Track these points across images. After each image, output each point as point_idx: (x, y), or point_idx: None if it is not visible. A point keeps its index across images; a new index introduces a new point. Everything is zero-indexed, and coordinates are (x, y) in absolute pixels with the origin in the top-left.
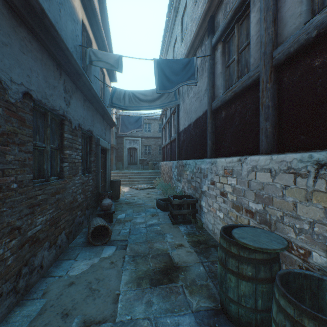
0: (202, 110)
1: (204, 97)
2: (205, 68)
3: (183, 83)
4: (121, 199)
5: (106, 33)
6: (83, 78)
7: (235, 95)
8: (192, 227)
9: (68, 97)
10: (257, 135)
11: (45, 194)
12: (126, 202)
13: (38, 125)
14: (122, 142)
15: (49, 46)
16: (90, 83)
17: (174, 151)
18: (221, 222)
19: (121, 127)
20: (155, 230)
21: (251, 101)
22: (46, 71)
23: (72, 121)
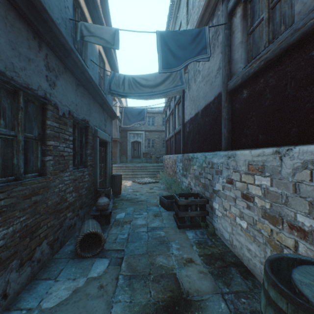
0: (213, 94)
1: (216, 78)
2: (217, 44)
3: (191, 59)
4: (123, 194)
5: (106, 18)
6: (72, 56)
7: (267, 64)
8: (203, 233)
9: (53, 76)
10: (308, 115)
11: (12, 197)
12: (127, 198)
13: (3, 106)
14: (126, 136)
15: (16, 0)
16: (82, 63)
17: (179, 144)
18: (243, 233)
19: (123, 120)
20: (158, 236)
21: (296, 67)
22: (14, 36)
23: (59, 106)
